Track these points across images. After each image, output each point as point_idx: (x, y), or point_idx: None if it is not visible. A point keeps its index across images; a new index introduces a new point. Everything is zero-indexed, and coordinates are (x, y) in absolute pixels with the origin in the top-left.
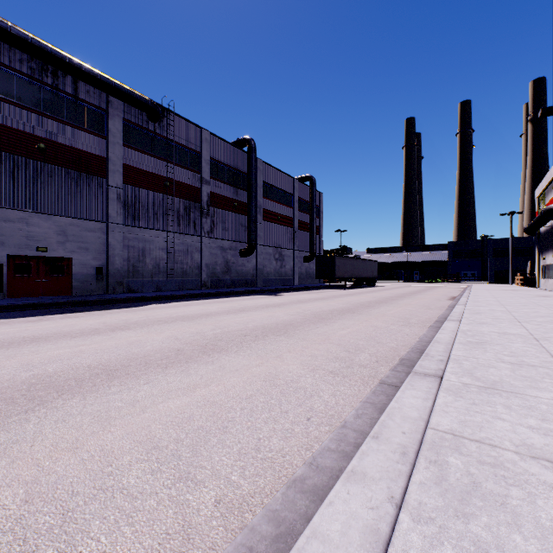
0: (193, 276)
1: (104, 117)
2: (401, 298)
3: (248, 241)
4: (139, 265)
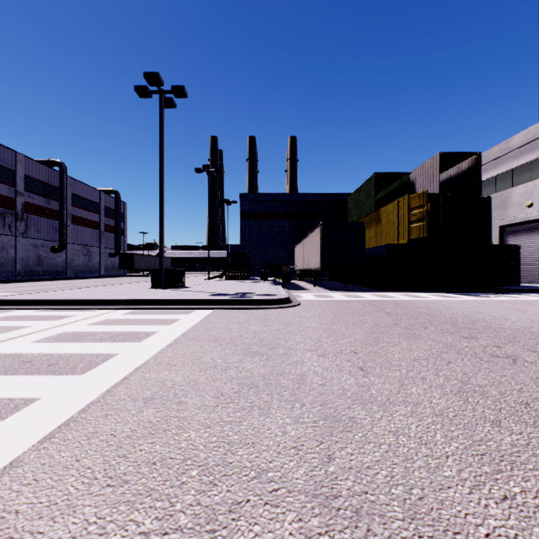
0: (9, 268)
1: None
2: None
3: (60, 241)
4: None
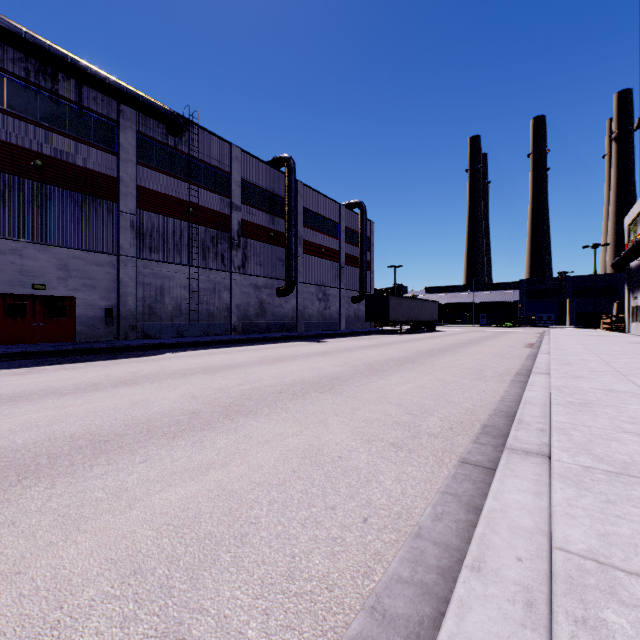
0: (222, 320)
1: (115, 129)
2: (468, 345)
3: (286, 278)
4: (157, 306)
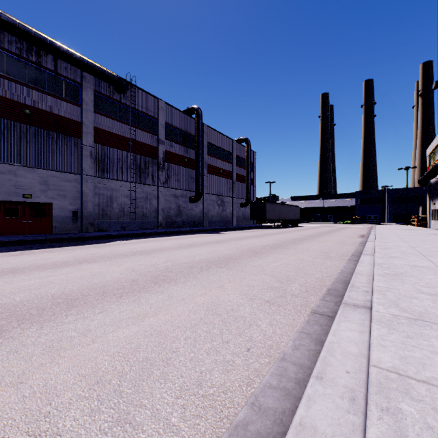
0: (152, 218)
1: (79, 89)
2: (320, 236)
3: (196, 190)
4: (107, 209)
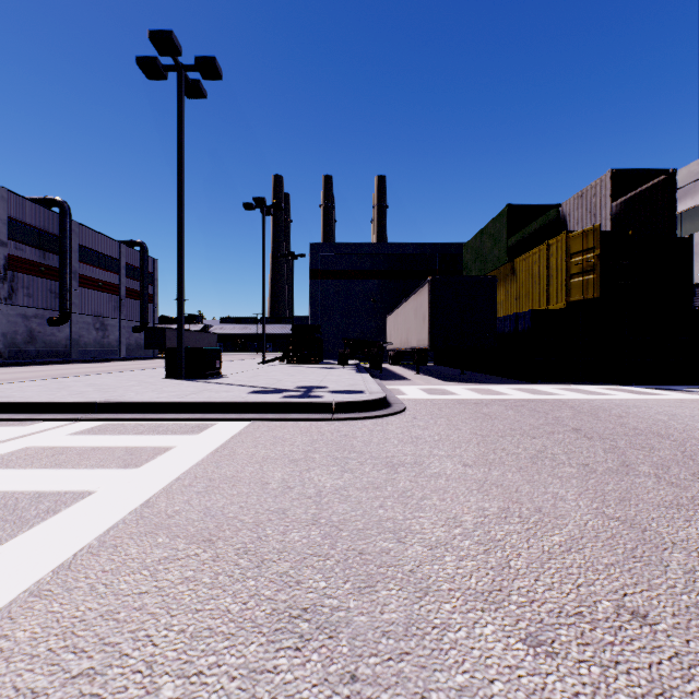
0: None
1: None
2: None
3: (61, 310)
4: None
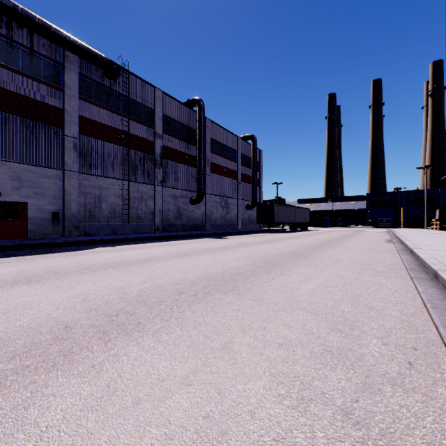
0: (148, 221)
1: (61, 70)
2: (340, 241)
3: (197, 190)
4: (95, 210)
